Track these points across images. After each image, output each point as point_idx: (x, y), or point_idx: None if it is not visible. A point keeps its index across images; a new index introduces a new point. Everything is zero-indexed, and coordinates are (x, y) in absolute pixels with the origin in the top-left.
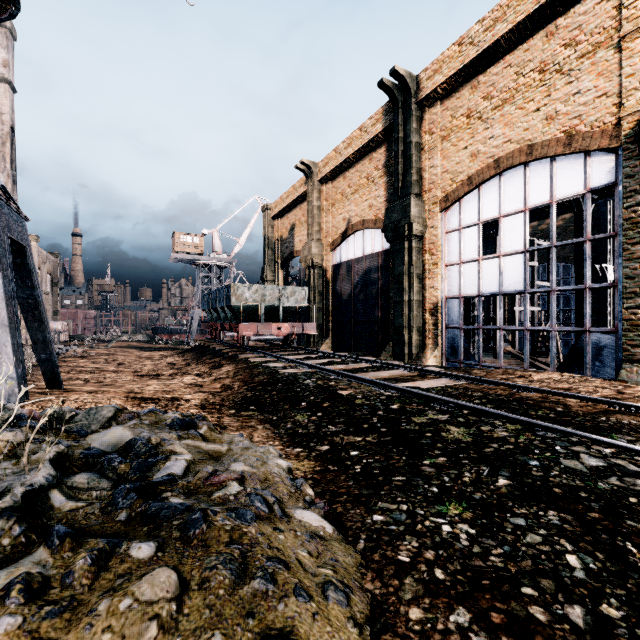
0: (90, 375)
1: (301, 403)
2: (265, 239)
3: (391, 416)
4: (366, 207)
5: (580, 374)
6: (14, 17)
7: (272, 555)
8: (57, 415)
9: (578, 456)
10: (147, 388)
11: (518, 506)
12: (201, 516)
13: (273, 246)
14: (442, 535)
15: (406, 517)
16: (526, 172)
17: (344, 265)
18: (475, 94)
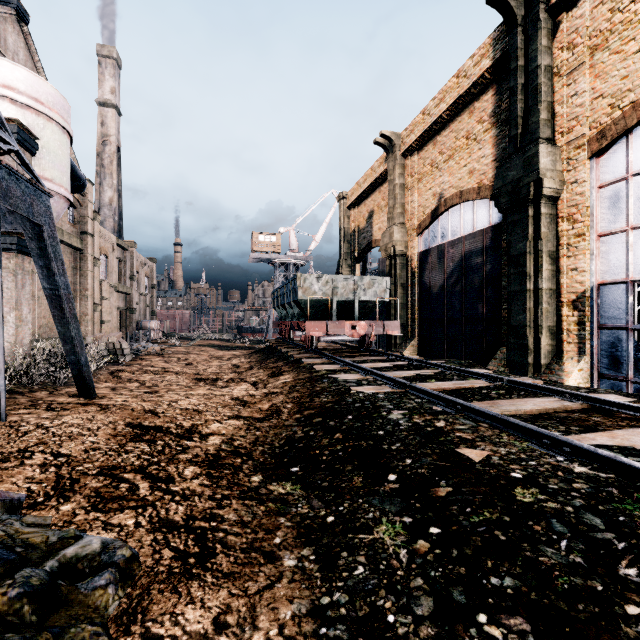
0: (151, 376)
1: (387, 475)
2: (340, 231)
3: None
4: (465, 174)
5: None
6: None
7: None
8: None
9: None
10: (179, 403)
11: None
12: None
13: (349, 238)
14: None
15: None
16: None
17: (434, 251)
18: None
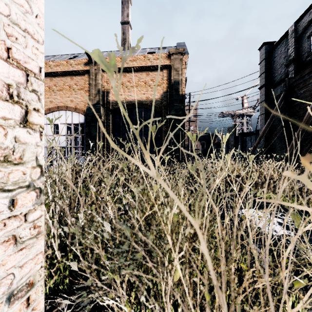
0: None
1: None
2: None
3: None
4: None
5: None
6: None
7: None
8: None
9: None
10: None
11: None
12: None
13: None
14: None
15: None
16: (66, 113)
17: None
18: (51, 82)
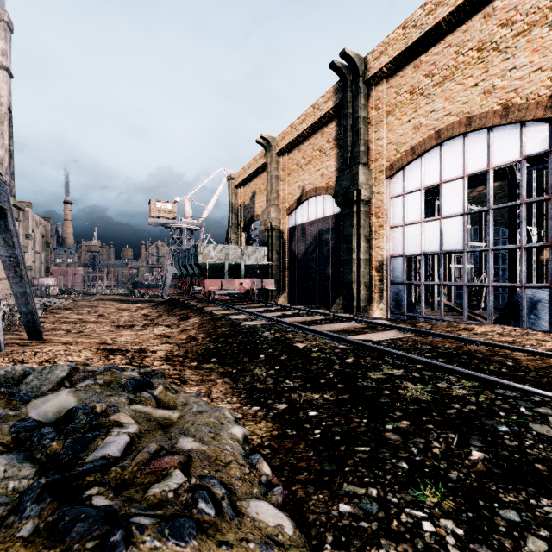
0: (72, 325)
1: (260, 356)
2: (229, 205)
3: (347, 371)
4: (318, 176)
5: (516, 326)
6: None
7: None
8: (8, 375)
9: (547, 420)
10: (119, 339)
11: (503, 491)
12: (122, 537)
13: (236, 211)
14: (425, 538)
15: (378, 508)
16: (465, 142)
17: (299, 227)
18: (417, 72)
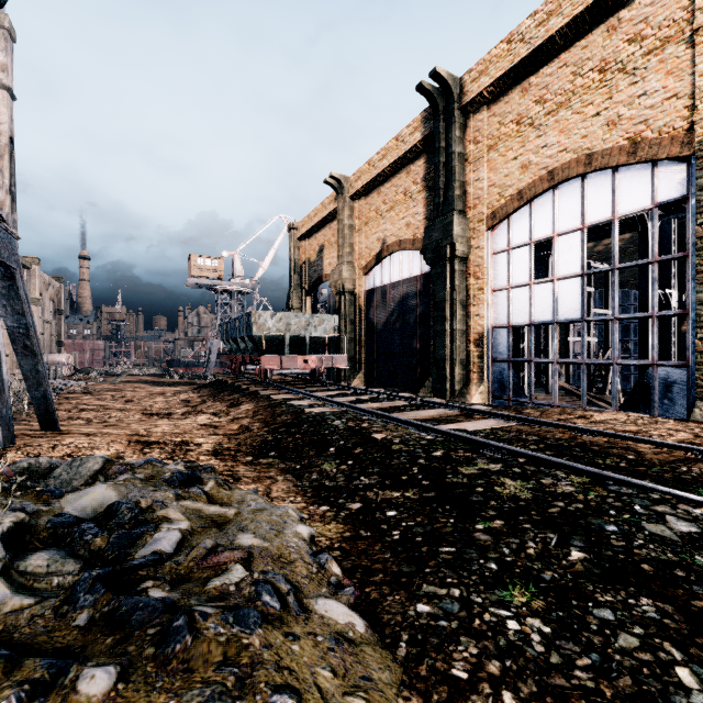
0: (93, 414)
1: (329, 449)
2: (291, 262)
3: (434, 465)
4: (403, 226)
5: (646, 413)
6: (2, 6)
7: (280, 682)
8: (32, 468)
9: (664, 519)
10: (154, 430)
11: (601, 591)
12: (185, 623)
13: (300, 270)
14: (508, 636)
15: (459, 607)
16: (584, 185)
17: (378, 290)
18: (526, 98)
